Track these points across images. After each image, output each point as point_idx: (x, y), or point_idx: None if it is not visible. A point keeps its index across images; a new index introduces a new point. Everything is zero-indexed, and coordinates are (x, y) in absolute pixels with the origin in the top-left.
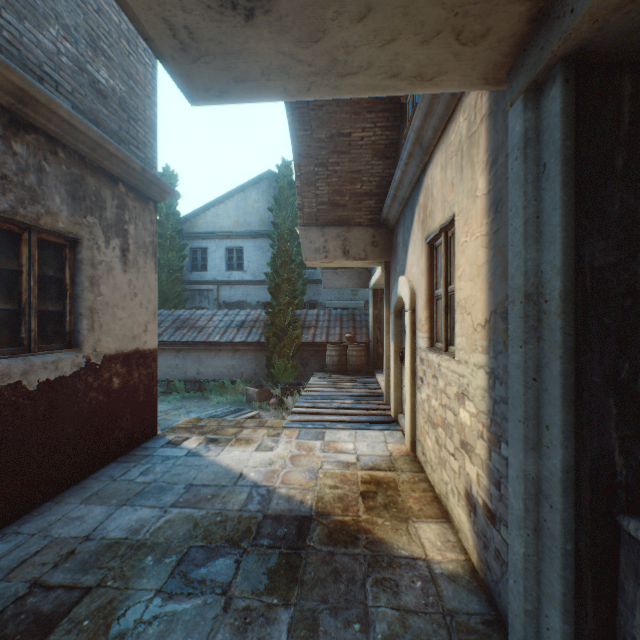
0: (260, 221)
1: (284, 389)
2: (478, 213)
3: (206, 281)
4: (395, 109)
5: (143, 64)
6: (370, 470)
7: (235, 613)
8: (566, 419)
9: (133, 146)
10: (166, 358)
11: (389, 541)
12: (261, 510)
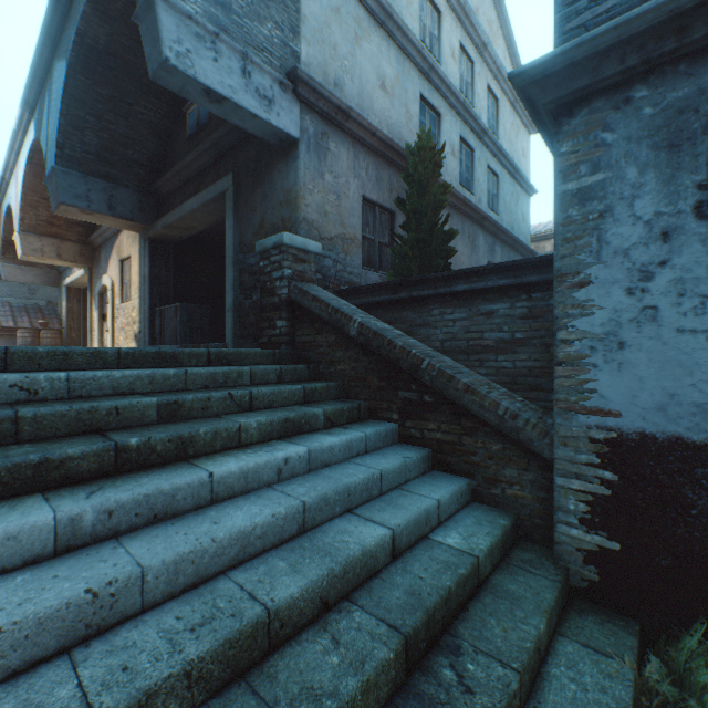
0: None
1: None
2: (138, 258)
3: None
4: None
5: None
6: None
7: None
8: (150, 297)
9: None
10: None
11: None
12: None
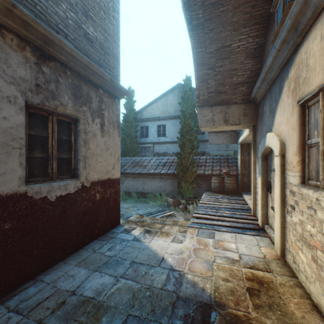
0: (174, 110)
1: (187, 200)
2: None
3: (147, 142)
4: (263, 21)
5: (112, 24)
6: (251, 269)
7: None
8: None
9: (107, 68)
10: (128, 181)
11: None
12: (175, 291)
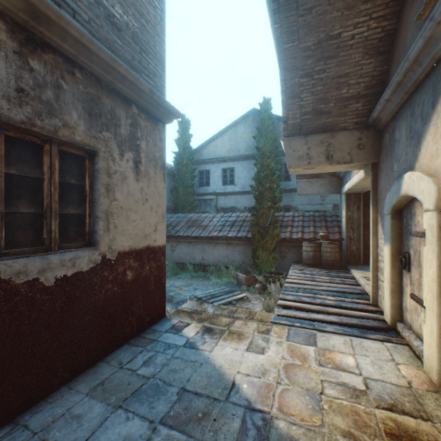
0: (246, 147)
1: (266, 277)
2: None
3: (208, 193)
4: None
5: (153, 7)
6: (391, 411)
7: None
8: None
9: (144, 75)
10: (181, 247)
11: None
12: None
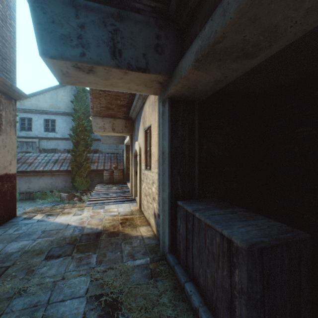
0: (66, 106)
1: (82, 192)
2: (156, 126)
3: (31, 137)
4: None
5: (9, 31)
6: (124, 216)
7: (76, 259)
8: (169, 182)
9: (4, 72)
10: None
11: (130, 233)
12: (80, 233)
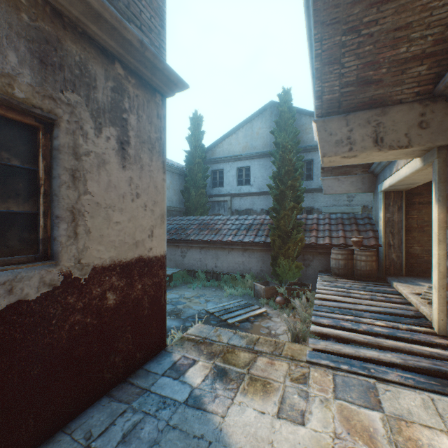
0: (263, 144)
1: (289, 289)
2: None
3: (222, 194)
4: None
5: None
6: None
7: None
8: None
9: (134, 25)
10: (192, 253)
11: None
12: None
